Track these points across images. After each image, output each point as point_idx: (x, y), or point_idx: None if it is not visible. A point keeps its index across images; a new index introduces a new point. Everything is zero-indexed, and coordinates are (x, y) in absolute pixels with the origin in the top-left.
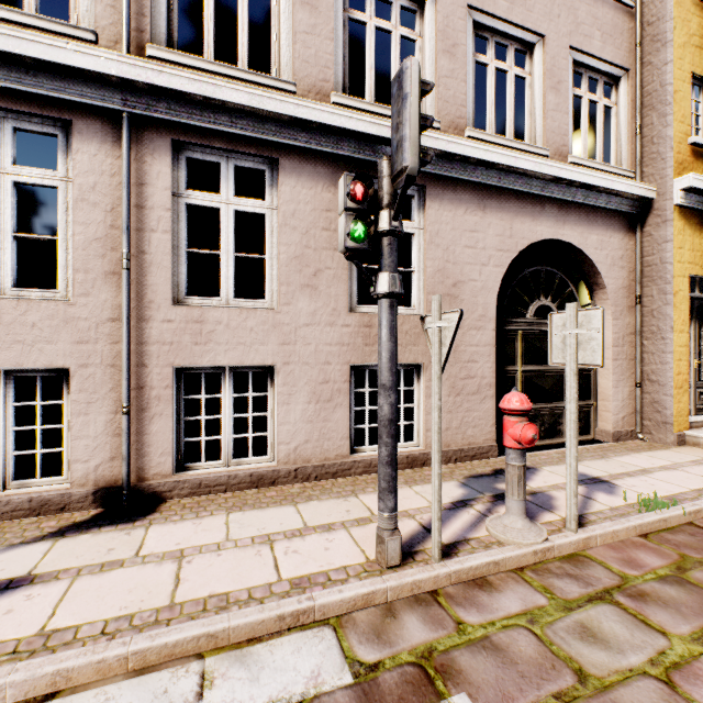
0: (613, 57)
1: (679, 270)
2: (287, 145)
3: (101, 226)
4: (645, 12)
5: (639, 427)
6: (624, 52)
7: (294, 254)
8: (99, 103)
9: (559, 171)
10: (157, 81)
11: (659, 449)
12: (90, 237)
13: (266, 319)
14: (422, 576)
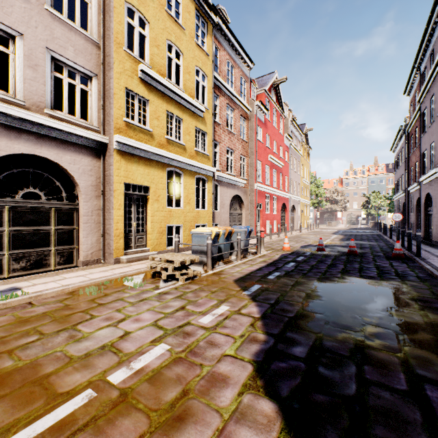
0: (84, 65)
1: (117, 180)
2: None
3: None
4: (106, 49)
5: (103, 257)
6: (93, 64)
7: None
8: None
9: (27, 116)
10: None
11: (101, 267)
12: None
13: None
14: None
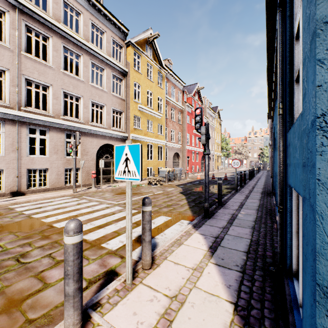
0: (121, 109)
1: None
2: (51, 126)
3: (11, 141)
4: (127, 101)
5: None
6: (123, 108)
7: (53, 147)
8: (12, 119)
9: (108, 132)
10: (26, 116)
11: None
12: (9, 144)
13: (47, 159)
14: (79, 192)
